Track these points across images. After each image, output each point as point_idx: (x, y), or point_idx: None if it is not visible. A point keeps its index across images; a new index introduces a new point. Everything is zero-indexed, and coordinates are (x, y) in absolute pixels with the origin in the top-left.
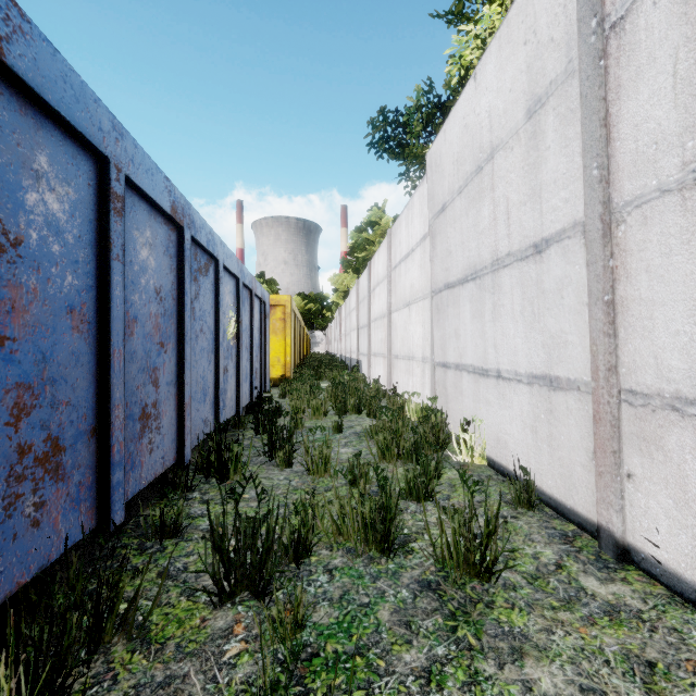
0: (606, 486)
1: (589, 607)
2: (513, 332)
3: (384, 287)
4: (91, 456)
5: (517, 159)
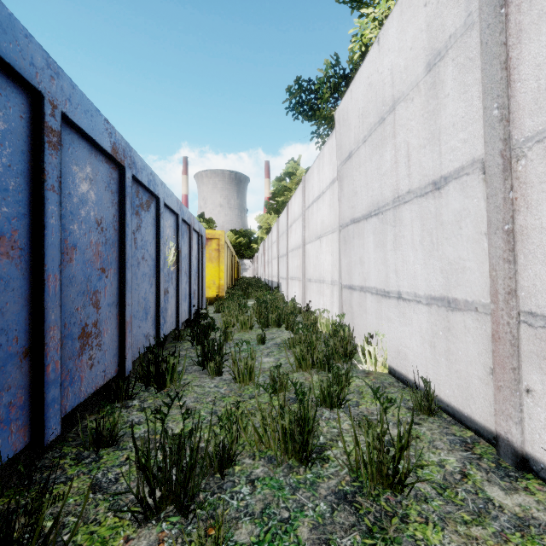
0: (505, 399)
1: (500, 521)
2: (413, 259)
3: (299, 224)
4: (24, 376)
5: (417, 108)
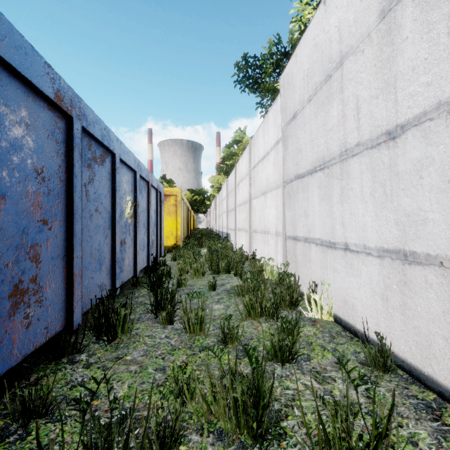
0: None
1: None
2: (362, 211)
3: (246, 182)
4: None
5: (368, 59)
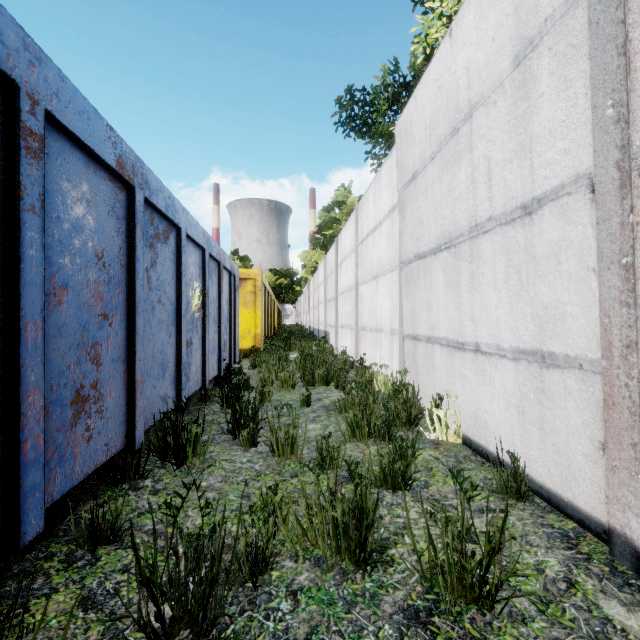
0: (621, 484)
1: None
2: (495, 303)
3: (351, 261)
4: None
5: (501, 113)
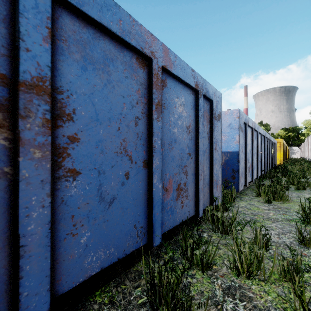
0: None
1: None
2: None
3: None
4: (266, 165)
5: None
